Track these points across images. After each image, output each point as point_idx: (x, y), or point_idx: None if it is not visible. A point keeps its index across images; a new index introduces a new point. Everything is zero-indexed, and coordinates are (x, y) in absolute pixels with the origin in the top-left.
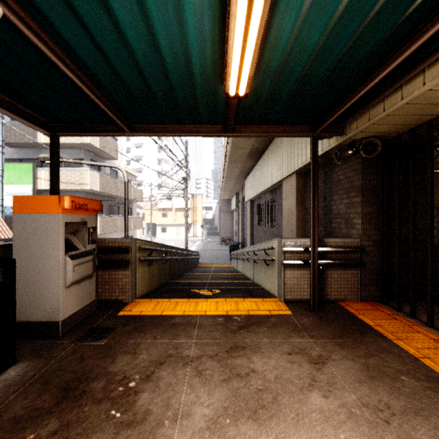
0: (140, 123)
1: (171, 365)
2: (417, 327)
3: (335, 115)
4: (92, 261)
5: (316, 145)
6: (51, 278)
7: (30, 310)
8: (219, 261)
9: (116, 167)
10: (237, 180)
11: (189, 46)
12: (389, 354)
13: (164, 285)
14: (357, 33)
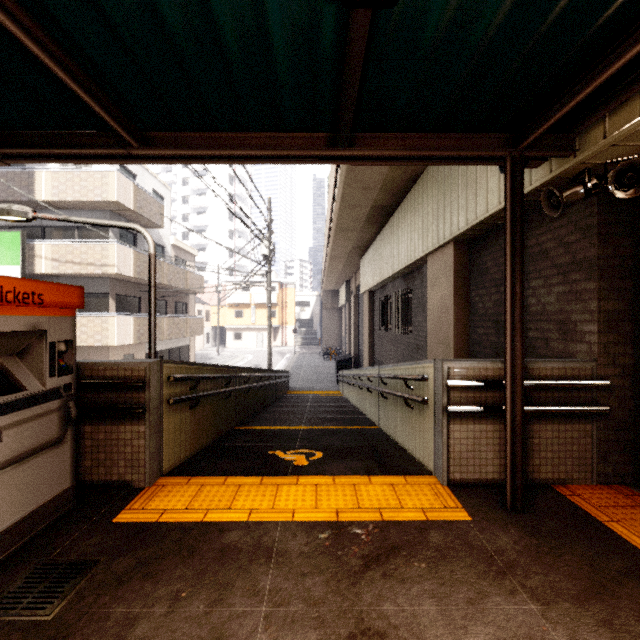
0: (160, 128)
1: None
2: None
3: (579, 96)
4: (60, 412)
5: (518, 175)
6: None
7: None
8: (321, 385)
9: (134, 227)
10: (348, 259)
11: None
12: None
13: (225, 438)
14: None
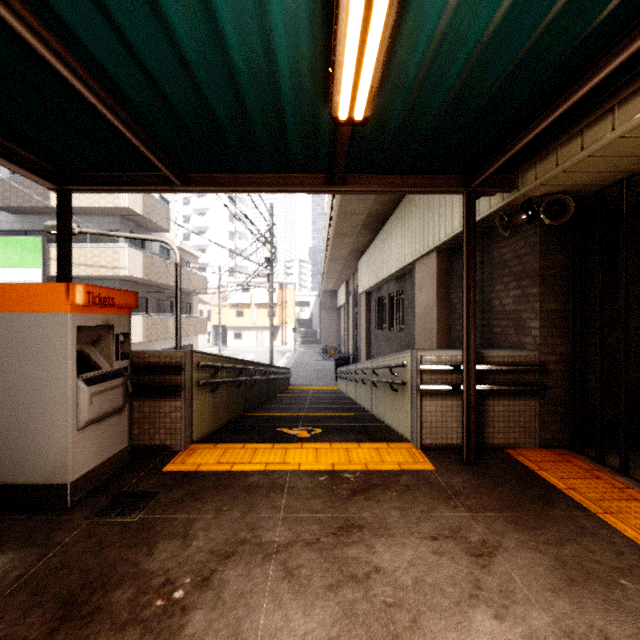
0: (197, 170)
1: (243, 558)
2: (633, 491)
3: (505, 157)
4: (123, 387)
5: (472, 206)
6: (53, 416)
7: (21, 466)
8: (320, 382)
9: (164, 240)
10: (347, 261)
11: (273, 37)
12: (596, 540)
13: (238, 421)
14: (551, 13)
